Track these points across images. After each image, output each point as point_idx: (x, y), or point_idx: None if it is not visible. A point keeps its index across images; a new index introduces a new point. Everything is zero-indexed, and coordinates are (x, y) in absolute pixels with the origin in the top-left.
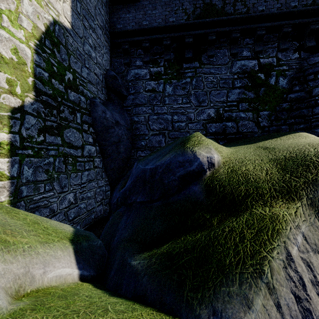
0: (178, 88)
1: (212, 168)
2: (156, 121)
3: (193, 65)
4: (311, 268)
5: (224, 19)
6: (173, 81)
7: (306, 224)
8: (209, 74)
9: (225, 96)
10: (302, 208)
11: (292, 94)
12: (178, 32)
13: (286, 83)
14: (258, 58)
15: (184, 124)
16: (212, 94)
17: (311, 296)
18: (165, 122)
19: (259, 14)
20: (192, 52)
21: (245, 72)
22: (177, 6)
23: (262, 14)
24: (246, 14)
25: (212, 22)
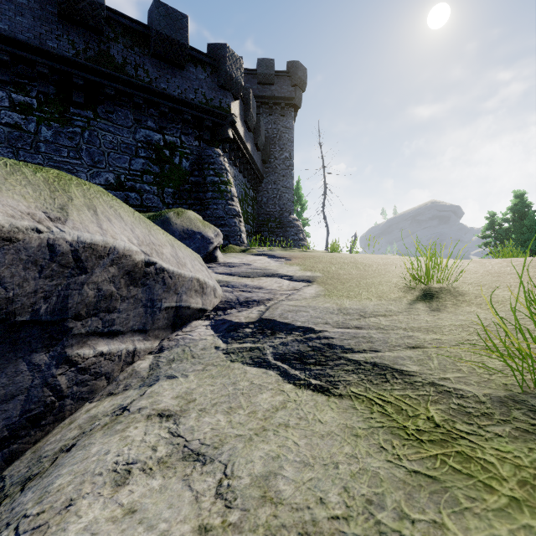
0: (62, 136)
1: None
2: None
3: (86, 113)
4: None
5: (125, 78)
6: (54, 124)
7: None
8: (107, 132)
9: (128, 163)
10: None
11: (193, 178)
12: (61, 64)
13: (189, 166)
14: (163, 133)
15: None
16: (111, 156)
17: None
18: None
19: (162, 91)
20: (83, 97)
21: (151, 143)
22: (60, 31)
23: (165, 93)
24: (149, 85)
25: (110, 75)
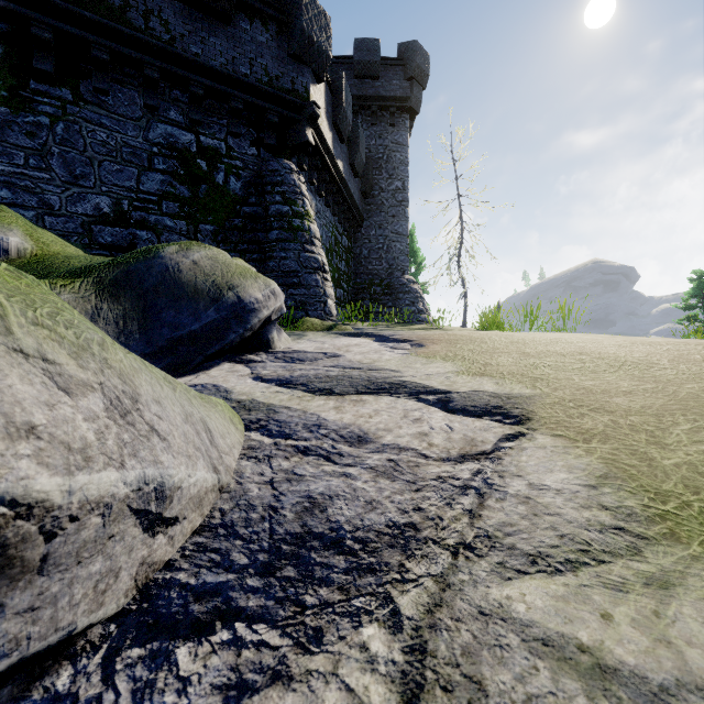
0: (14, 129)
1: (2, 257)
2: None
3: (58, 92)
4: None
5: (126, 32)
6: None
7: (75, 296)
8: (98, 126)
9: (135, 180)
10: (81, 283)
11: (247, 208)
12: (10, 1)
13: (241, 188)
14: (197, 133)
15: (32, 215)
16: (105, 168)
17: None
18: None
19: (191, 57)
20: (52, 63)
21: (175, 148)
22: None
23: (198, 61)
24: (170, 46)
25: (98, 24)
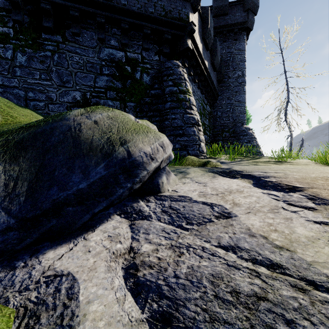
0: (34, 60)
1: None
2: (1, 95)
3: (55, 38)
4: None
5: None
6: (28, 50)
7: None
8: (74, 53)
9: (93, 81)
10: None
11: (153, 91)
12: None
13: (149, 80)
14: (125, 51)
15: (42, 104)
16: (78, 76)
17: None
18: (16, 99)
19: (121, 6)
20: (52, 22)
21: (113, 61)
22: None
23: (125, 8)
24: (110, 2)
25: None
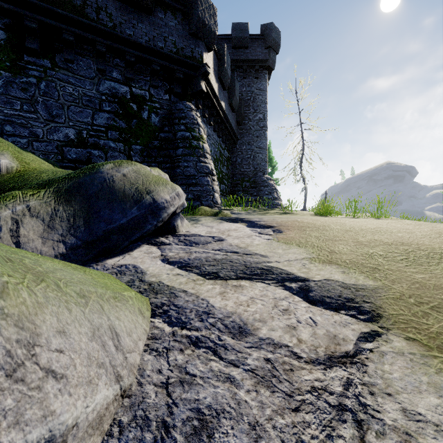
0: (14, 86)
1: None
2: None
3: (42, 62)
4: (19, 223)
5: (84, 21)
6: (5, 73)
7: (40, 201)
8: (67, 83)
9: (90, 117)
10: (45, 192)
11: (162, 134)
12: (10, 4)
13: (159, 121)
14: (130, 86)
15: (25, 141)
16: (71, 110)
17: (3, 237)
18: None
19: (126, 37)
20: (38, 43)
21: (116, 96)
22: None
23: (130, 39)
24: (113, 30)
25: (67, 17)
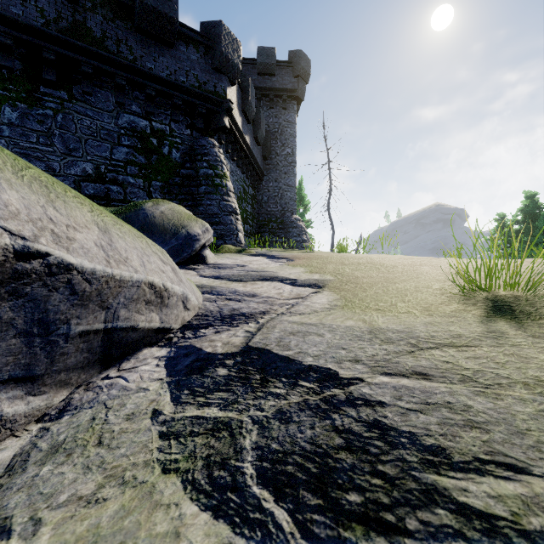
0: (30, 118)
1: None
2: None
3: (59, 94)
4: None
5: (104, 54)
6: (20, 105)
7: None
8: (84, 116)
9: (109, 152)
10: None
11: (184, 170)
12: (28, 35)
13: (180, 157)
14: (150, 120)
15: None
16: (89, 144)
17: None
18: None
19: (147, 71)
20: (55, 75)
21: (136, 130)
22: None
23: (151, 73)
24: (133, 63)
25: (86, 50)
